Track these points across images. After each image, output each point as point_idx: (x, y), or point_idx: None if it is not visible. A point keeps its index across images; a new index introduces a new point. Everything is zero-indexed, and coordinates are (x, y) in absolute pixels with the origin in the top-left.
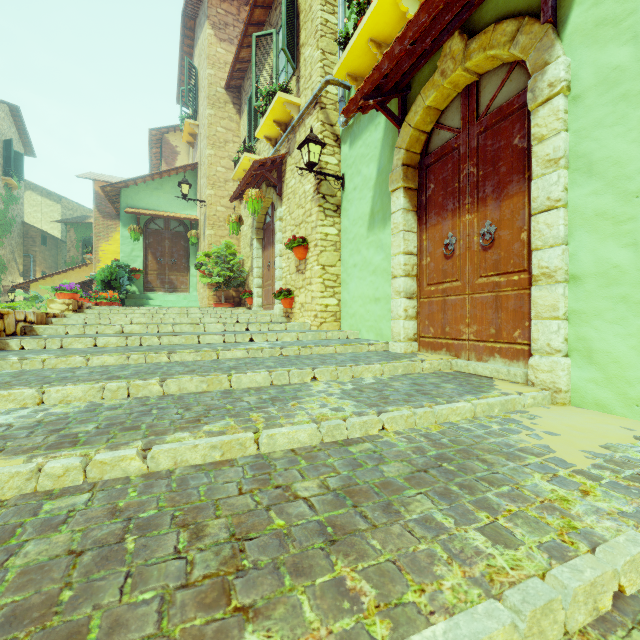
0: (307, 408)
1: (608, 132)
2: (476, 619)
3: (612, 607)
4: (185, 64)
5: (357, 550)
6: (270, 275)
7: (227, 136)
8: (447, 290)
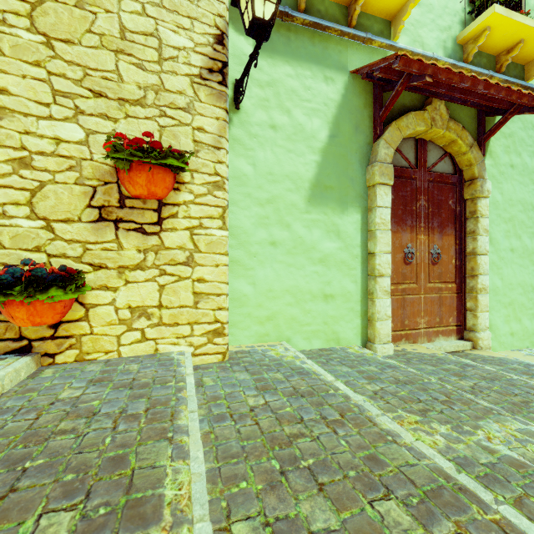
0: None
1: (495, 227)
2: None
3: None
4: None
5: None
6: None
7: None
8: (406, 290)
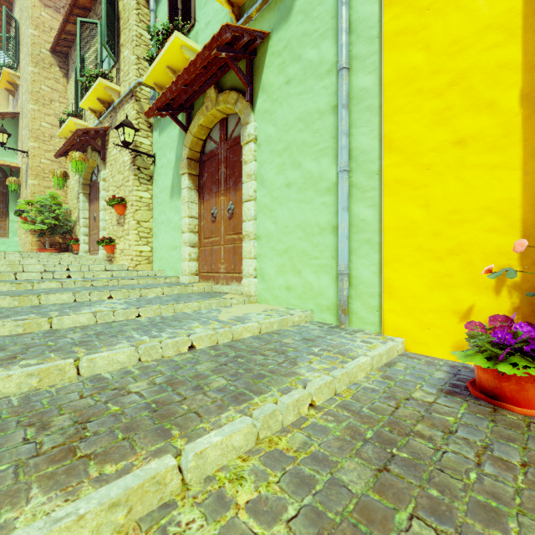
0: (93, 308)
1: (268, 166)
2: (121, 350)
3: (188, 351)
4: (3, 14)
5: (87, 345)
6: (96, 225)
7: (53, 95)
8: (213, 242)
